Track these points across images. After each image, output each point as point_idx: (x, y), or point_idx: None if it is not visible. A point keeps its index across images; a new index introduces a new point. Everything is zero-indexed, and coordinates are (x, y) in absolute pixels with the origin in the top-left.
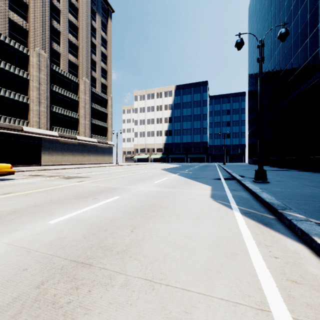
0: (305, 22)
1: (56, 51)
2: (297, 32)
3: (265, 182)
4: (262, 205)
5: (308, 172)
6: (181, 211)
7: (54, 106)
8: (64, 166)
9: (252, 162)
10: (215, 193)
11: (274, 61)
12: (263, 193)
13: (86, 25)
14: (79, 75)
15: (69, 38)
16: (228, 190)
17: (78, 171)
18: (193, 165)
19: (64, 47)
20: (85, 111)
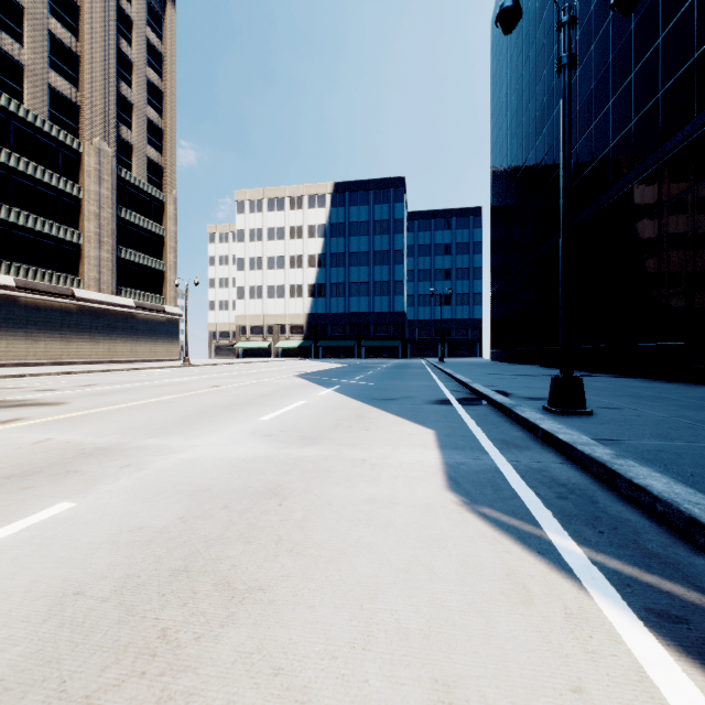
0: (626, 38)
1: (11, 58)
2: (606, 63)
3: (582, 414)
4: (668, 529)
5: (638, 380)
6: (330, 636)
7: (4, 206)
8: (29, 369)
9: (499, 357)
10: (457, 464)
11: (550, 132)
12: (636, 468)
13: (102, 4)
14: (83, 130)
15: (52, 29)
16: (492, 447)
17: (54, 384)
18: (373, 365)
19: (35, 51)
20: (99, 227)
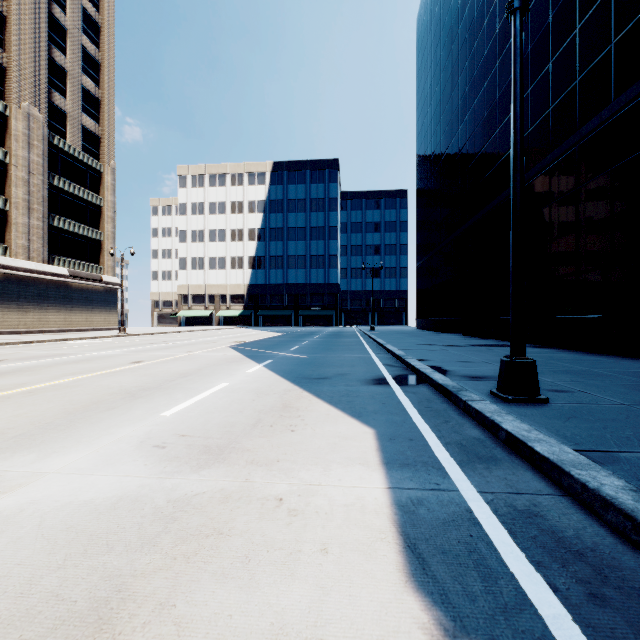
0: (544, 29)
1: None
2: (525, 53)
3: (537, 402)
4: None
5: (558, 351)
6: None
7: None
8: None
9: (424, 326)
10: (412, 504)
11: (471, 119)
12: None
13: None
14: (10, 93)
15: None
16: (450, 461)
17: None
18: (309, 333)
19: None
20: (29, 193)
